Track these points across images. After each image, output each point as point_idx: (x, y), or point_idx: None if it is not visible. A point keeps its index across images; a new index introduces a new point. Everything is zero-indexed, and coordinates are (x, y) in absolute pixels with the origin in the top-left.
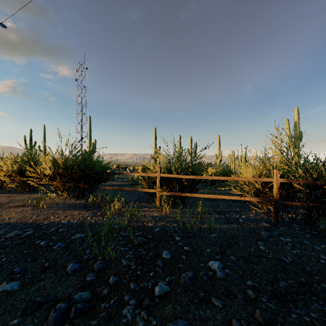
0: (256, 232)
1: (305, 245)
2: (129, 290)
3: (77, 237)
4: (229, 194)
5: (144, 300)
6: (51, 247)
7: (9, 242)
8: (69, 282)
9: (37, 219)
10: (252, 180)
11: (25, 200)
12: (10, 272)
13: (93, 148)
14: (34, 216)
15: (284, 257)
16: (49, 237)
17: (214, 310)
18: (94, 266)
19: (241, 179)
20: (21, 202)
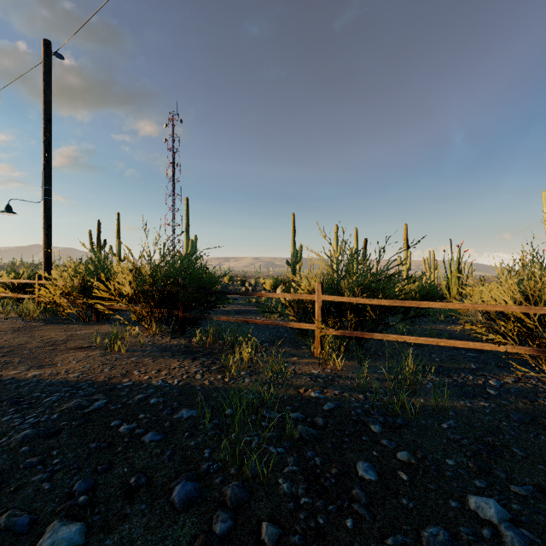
0: (540, 421)
1: None
2: None
3: (182, 416)
4: (441, 333)
5: None
6: (138, 437)
7: (66, 421)
8: (179, 532)
9: (112, 374)
10: (518, 310)
11: (91, 337)
12: (66, 493)
13: (193, 250)
14: (107, 369)
15: None
16: (134, 414)
17: None
18: (226, 493)
19: (493, 308)
20: (85, 340)
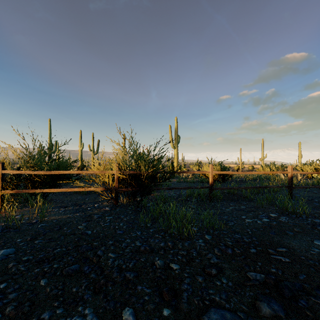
0: (91, 215)
1: (118, 219)
2: None
3: None
4: None
5: None
6: None
7: None
8: None
9: None
10: (98, 172)
11: None
12: None
13: None
14: None
15: (90, 231)
16: None
17: None
18: None
19: (89, 172)
20: None
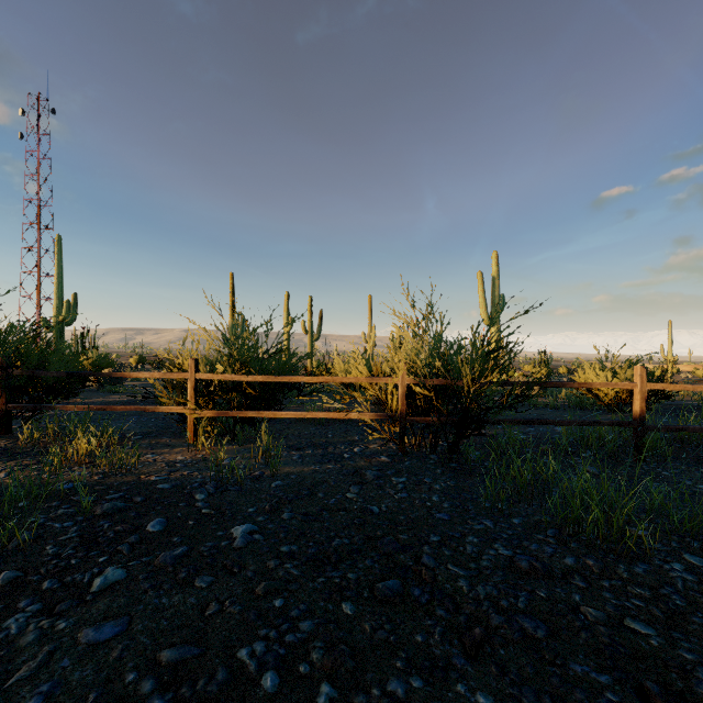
0: (360, 472)
1: (421, 485)
2: (36, 591)
3: None
4: None
5: (60, 601)
6: None
7: None
8: None
9: None
10: (365, 381)
11: None
12: None
13: (70, 316)
14: None
15: (375, 506)
16: None
17: (188, 593)
18: None
19: (347, 379)
20: None
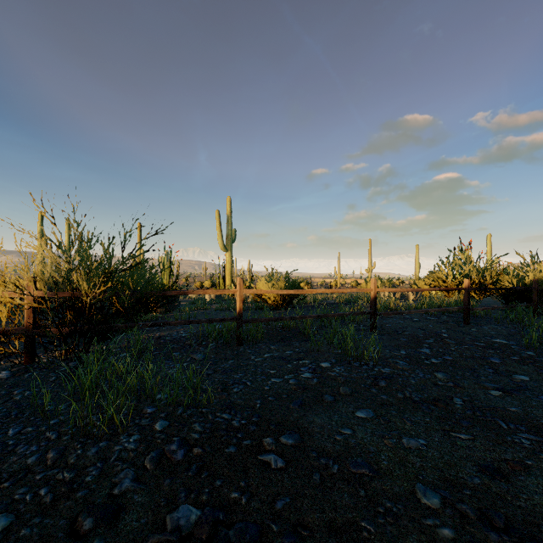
0: None
1: (1, 399)
2: None
3: None
4: None
5: None
6: None
7: None
8: None
9: None
10: None
11: None
12: None
13: None
14: None
15: None
16: None
17: None
18: None
19: None
20: None
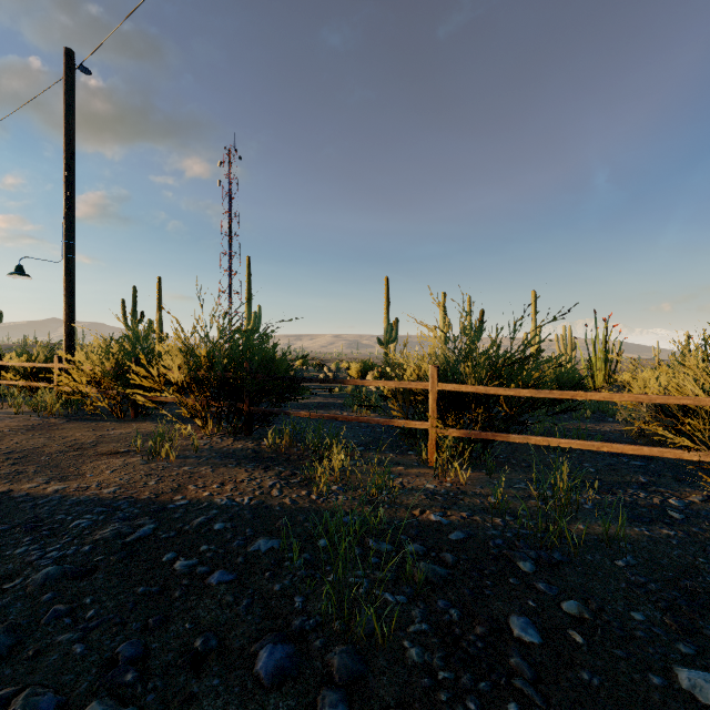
0: None
1: None
2: None
3: (259, 549)
4: (590, 434)
5: None
6: (201, 578)
7: (101, 555)
8: None
9: (160, 489)
10: None
11: (128, 439)
12: (107, 660)
13: (256, 325)
14: (152, 481)
15: None
16: (193, 545)
17: None
18: (331, 662)
19: (677, 400)
20: (121, 443)
